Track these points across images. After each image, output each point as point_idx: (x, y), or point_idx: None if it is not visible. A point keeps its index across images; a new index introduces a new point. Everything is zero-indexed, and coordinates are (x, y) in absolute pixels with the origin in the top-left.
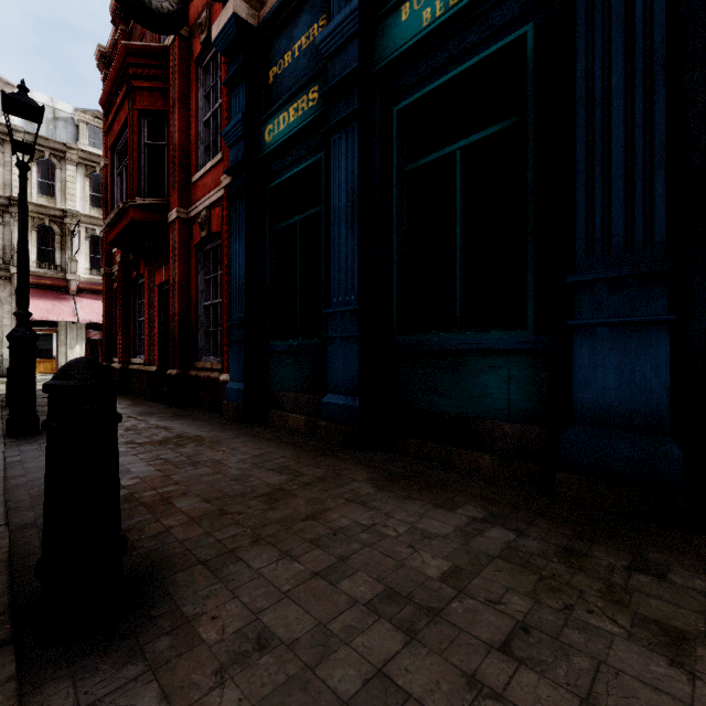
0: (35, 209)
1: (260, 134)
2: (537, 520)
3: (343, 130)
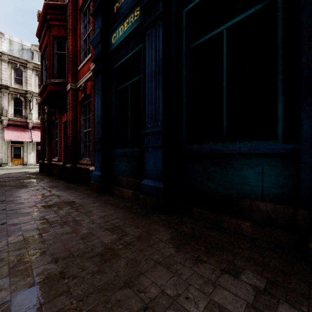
0: (13, 90)
1: (109, 39)
2: (311, 292)
3: (153, 27)
